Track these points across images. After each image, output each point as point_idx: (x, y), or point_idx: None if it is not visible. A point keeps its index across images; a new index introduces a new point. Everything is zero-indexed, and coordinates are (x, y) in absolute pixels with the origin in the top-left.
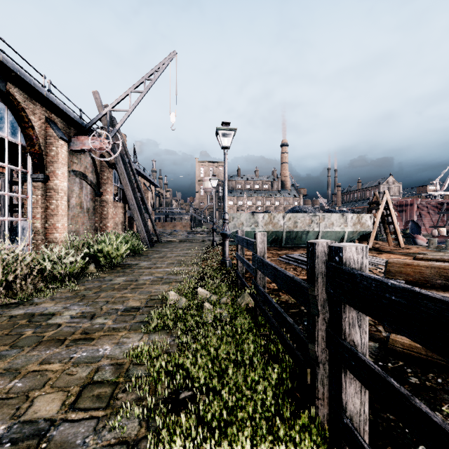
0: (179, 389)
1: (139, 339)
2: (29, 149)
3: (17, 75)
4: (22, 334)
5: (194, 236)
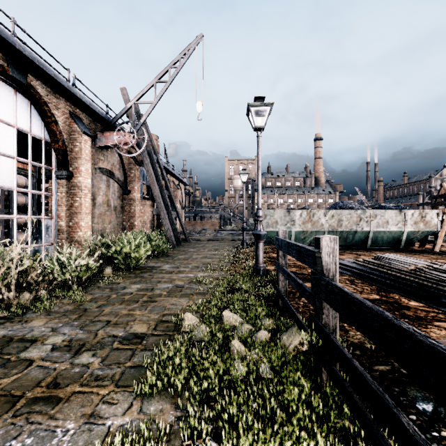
0: None
1: (126, 408)
2: (53, 145)
3: (36, 65)
4: None
5: (223, 235)
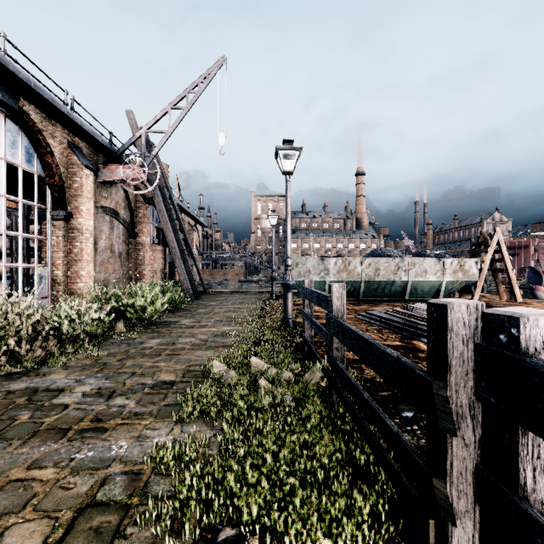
0: (217, 523)
1: (169, 431)
2: (47, 180)
3: (31, 89)
4: (16, 419)
5: (249, 287)
